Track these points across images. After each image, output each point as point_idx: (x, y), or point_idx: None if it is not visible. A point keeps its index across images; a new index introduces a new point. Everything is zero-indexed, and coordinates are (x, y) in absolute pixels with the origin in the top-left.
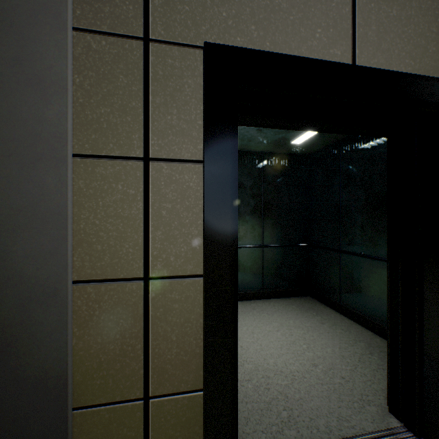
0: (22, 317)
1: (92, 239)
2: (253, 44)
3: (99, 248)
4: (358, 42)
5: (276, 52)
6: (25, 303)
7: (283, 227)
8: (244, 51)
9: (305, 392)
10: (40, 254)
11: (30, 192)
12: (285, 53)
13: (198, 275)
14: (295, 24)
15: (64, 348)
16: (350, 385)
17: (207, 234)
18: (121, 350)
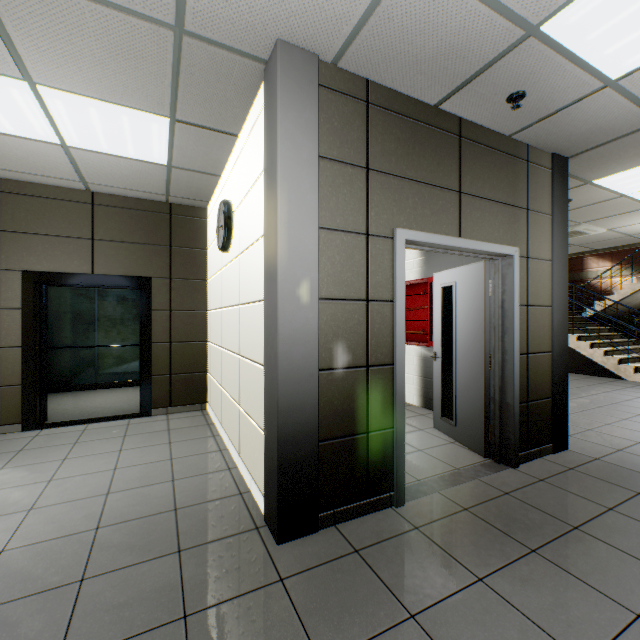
0: None
1: None
2: (46, 268)
3: None
4: (96, 264)
5: (56, 270)
6: None
7: None
8: (40, 272)
9: (108, 410)
10: None
11: None
12: (61, 270)
13: (21, 346)
14: (66, 260)
15: None
16: (137, 407)
17: (24, 333)
18: None
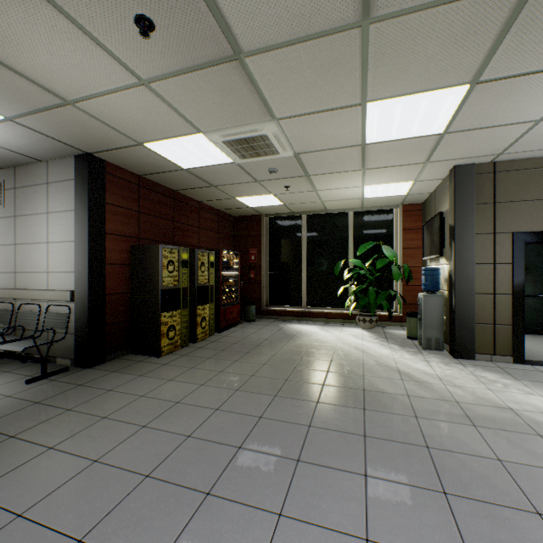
0: (463, 300)
1: (479, 284)
2: (529, 229)
3: (481, 286)
4: None
5: (538, 230)
6: (464, 297)
7: (542, 282)
8: (526, 232)
9: None
10: (468, 286)
11: (465, 273)
12: (542, 229)
13: (510, 294)
14: None
15: (473, 308)
16: None
17: (514, 283)
18: (486, 311)
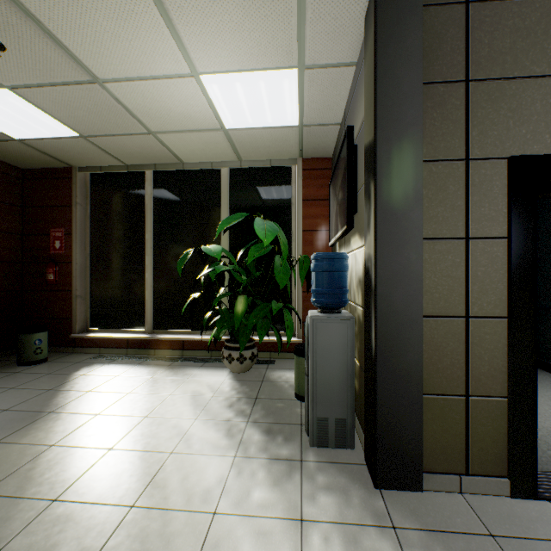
0: (397, 334)
1: (432, 290)
2: (546, 149)
3: (437, 296)
4: None
5: None
6: (399, 326)
7: None
8: (542, 157)
9: None
10: (407, 298)
11: (402, 262)
12: None
13: (503, 317)
14: None
15: (420, 355)
16: None
17: (513, 289)
18: (450, 362)
